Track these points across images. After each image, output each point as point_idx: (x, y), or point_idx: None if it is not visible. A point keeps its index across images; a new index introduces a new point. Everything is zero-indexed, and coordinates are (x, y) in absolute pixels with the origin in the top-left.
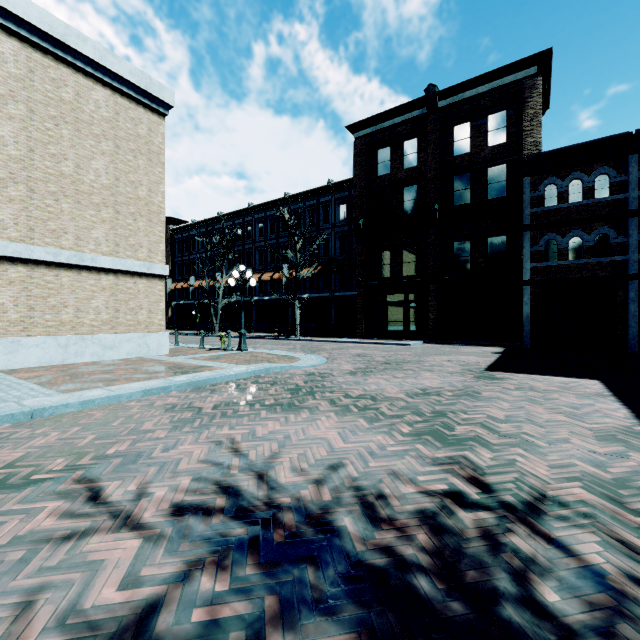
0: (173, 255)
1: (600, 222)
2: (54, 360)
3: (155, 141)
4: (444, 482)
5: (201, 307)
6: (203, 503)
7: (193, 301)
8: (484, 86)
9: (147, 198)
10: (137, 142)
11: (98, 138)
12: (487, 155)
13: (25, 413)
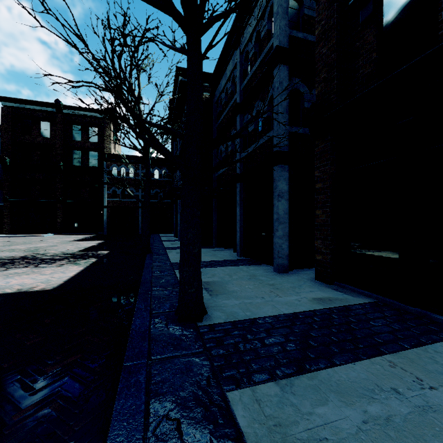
0: None
1: (131, 186)
2: None
3: None
4: (28, 254)
5: None
6: None
7: None
8: (87, 113)
9: None
10: None
11: None
12: (89, 145)
13: None
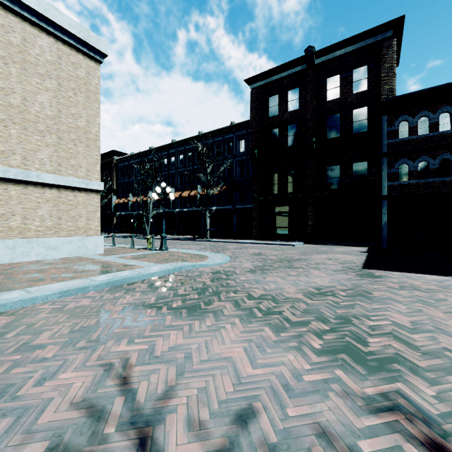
0: (117, 178)
1: (443, 150)
2: (3, 259)
3: (92, 82)
4: None
5: (137, 216)
6: None
7: (132, 212)
8: (351, 47)
9: (85, 128)
10: (77, 82)
11: (43, 77)
12: (353, 100)
13: None
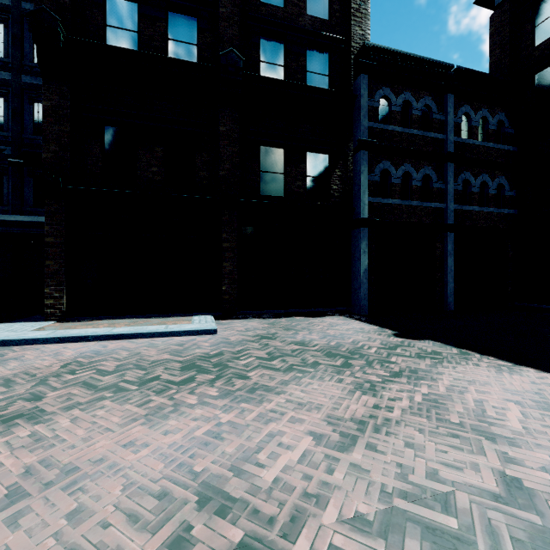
0: None
1: (425, 161)
2: None
3: None
4: None
5: None
6: None
7: None
8: None
9: None
10: None
11: None
12: (307, 25)
13: None
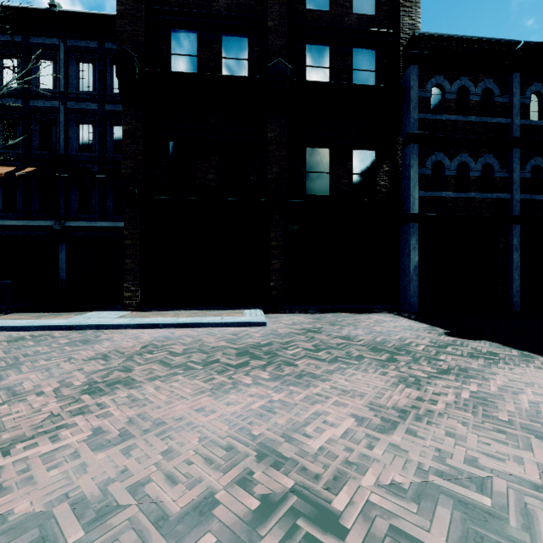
0: None
1: (485, 148)
2: None
3: None
4: None
5: None
6: None
7: None
8: None
9: None
10: None
11: None
12: (353, 24)
13: None
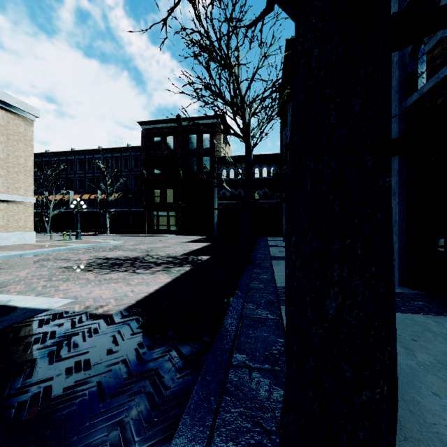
0: None
1: (239, 187)
2: None
3: (28, 134)
4: (141, 255)
5: None
6: (94, 259)
7: None
8: (201, 121)
9: (24, 164)
10: (19, 136)
11: None
12: (202, 152)
13: (19, 254)
